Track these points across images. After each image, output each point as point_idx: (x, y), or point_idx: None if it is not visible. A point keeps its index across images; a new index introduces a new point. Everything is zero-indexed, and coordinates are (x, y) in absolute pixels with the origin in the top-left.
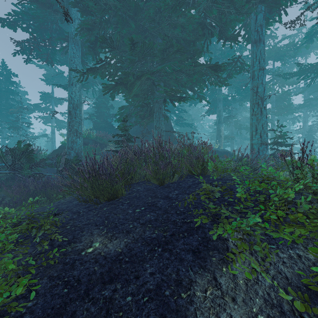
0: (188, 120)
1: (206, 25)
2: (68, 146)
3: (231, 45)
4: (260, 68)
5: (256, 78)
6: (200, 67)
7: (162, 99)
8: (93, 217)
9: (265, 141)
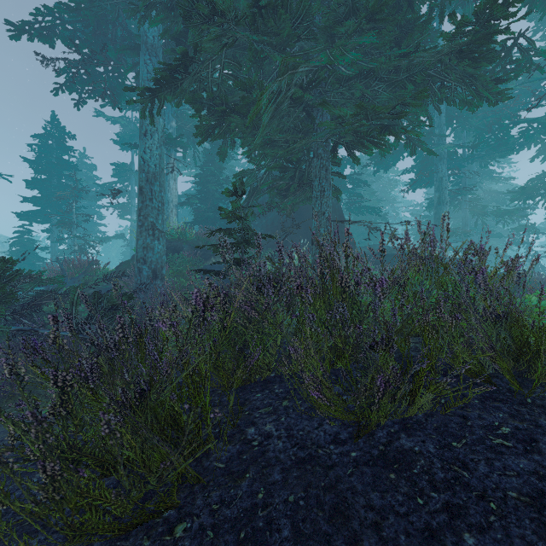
0: (370, 203)
1: None
2: (137, 256)
3: None
4: None
5: None
6: (432, 51)
7: (327, 148)
8: None
9: None
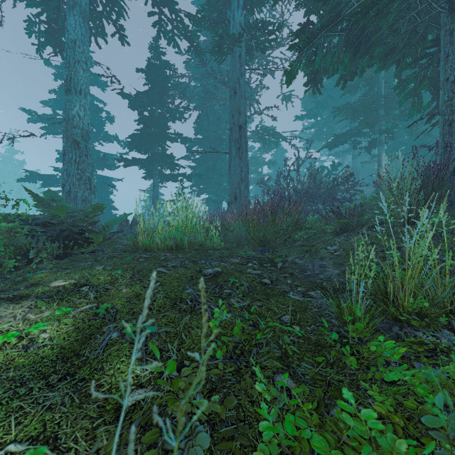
0: None
1: None
2: None
3: None
4: None
5: None
6: None
7: None
8: None
9: None
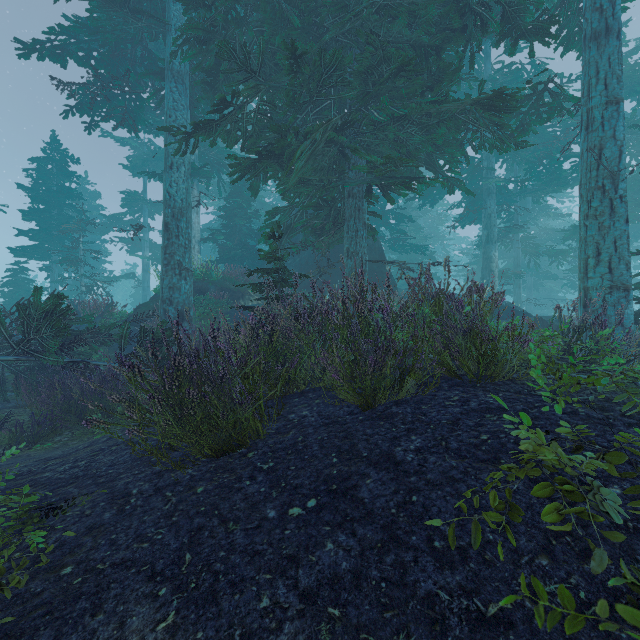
0: (416, 240)
1: (471, 3)
2: (162, 297)
3: (531, 50)
4: (607, 101)
5: (598, 126)
6: (457, 103)
7: (362, 188)
8: (155, 528)
9: (623, 282)
